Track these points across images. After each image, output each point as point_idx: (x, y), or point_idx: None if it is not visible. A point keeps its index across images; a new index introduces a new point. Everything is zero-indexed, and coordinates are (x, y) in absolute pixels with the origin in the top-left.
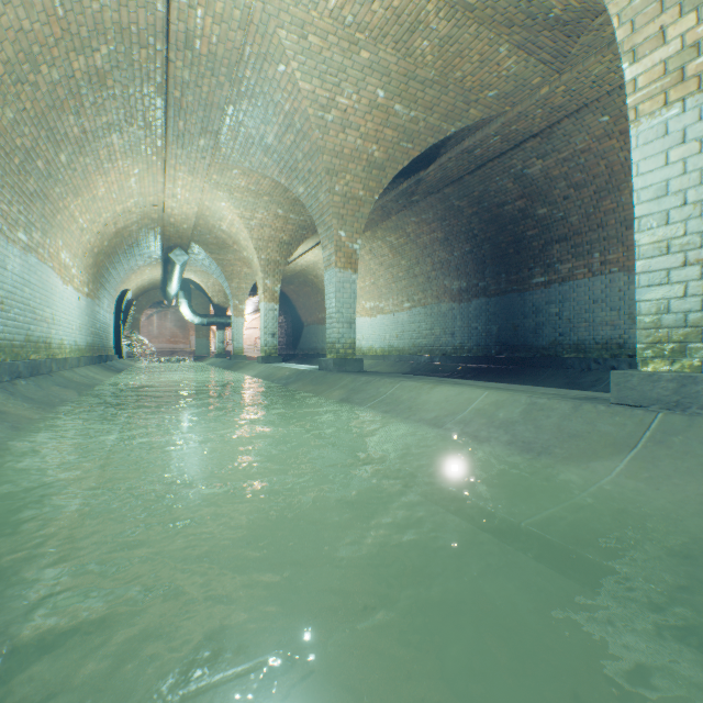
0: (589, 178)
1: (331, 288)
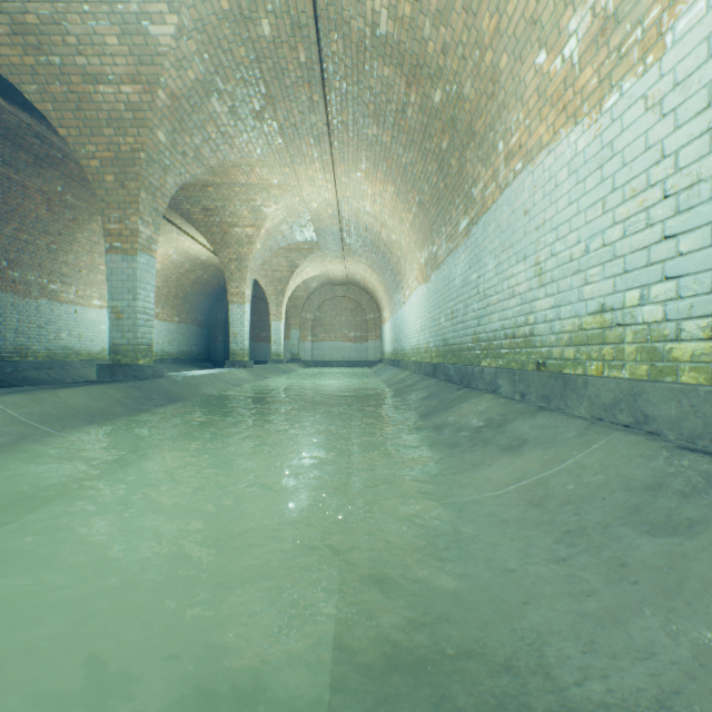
0: (3, 201)
1: (150, 278)
